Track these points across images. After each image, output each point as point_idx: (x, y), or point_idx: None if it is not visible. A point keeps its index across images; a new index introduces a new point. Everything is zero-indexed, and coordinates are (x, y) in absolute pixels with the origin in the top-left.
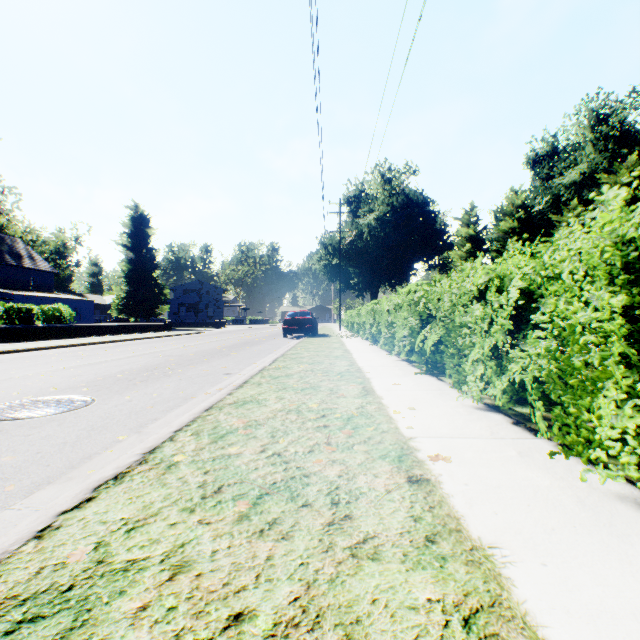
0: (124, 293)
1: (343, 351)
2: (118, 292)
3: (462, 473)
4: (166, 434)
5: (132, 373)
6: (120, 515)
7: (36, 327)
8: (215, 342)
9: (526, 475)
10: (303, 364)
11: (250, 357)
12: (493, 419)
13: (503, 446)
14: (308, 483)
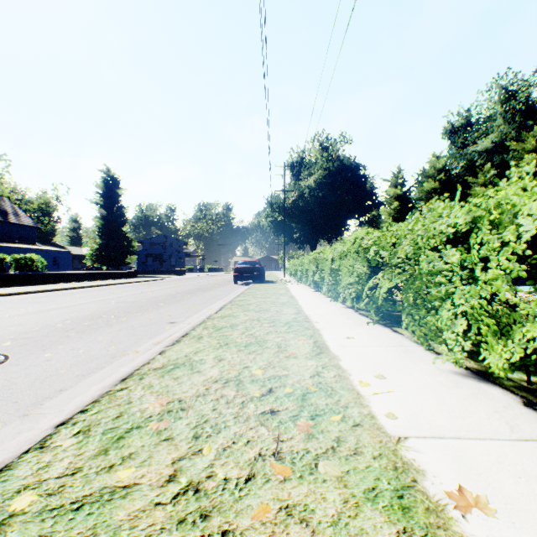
0: (97, 245)
1: (289, 297)
2: (92, 244)
3: None
4: (41, 432)
5: (74, 322)
6: None
7: (8, 274)
8: (171, 288)
9: None
10: (250, 312)
11: (200, 303)
12: (493, 396)
13: None
14: None
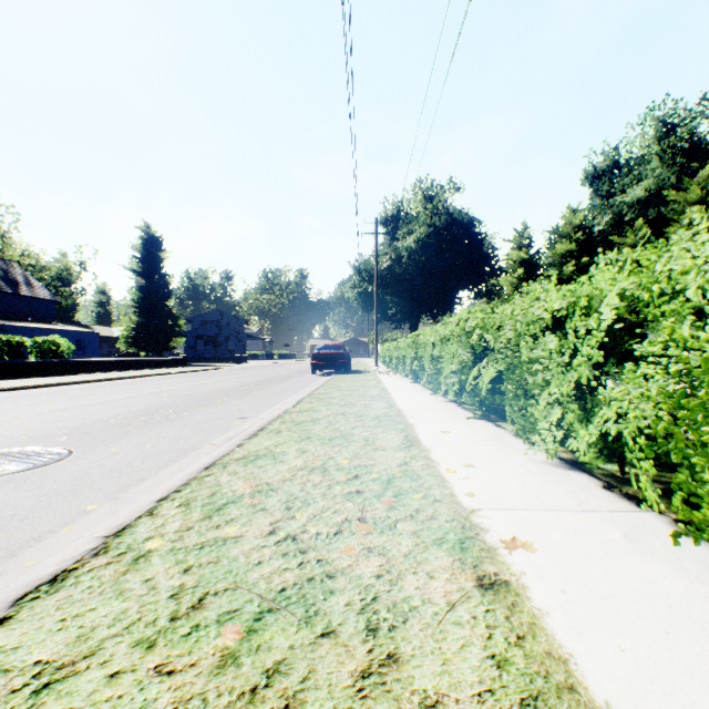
0: (134, 324)
1: (380, 390)
2: (127, 323)
3: (554, 570)
4: (145, 505)
5: (128, 417)
6: (35, 655)
7: (28, 362)
8: (233, 379)
9: (646, 574)
10: (333, 406)
11: (271, 397)
12: (576, 481)
13: (600, 523)
14: (332, 590)
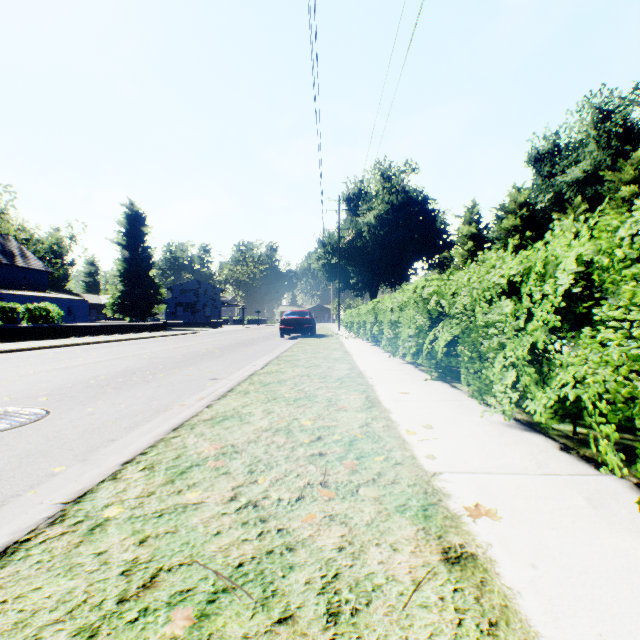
0: (119, 292)
1: (342, 353)
2: (113, 291)
3: (521, 541)
4: (110, 468)
5: (107, 378)
6: None
7: (20, 327)
8: (208, 343)
9: (617, 545)
10: (299, 368)
11: (242, 359)
12: (533, 443)
13: (562, 488)
14: (292, 565)
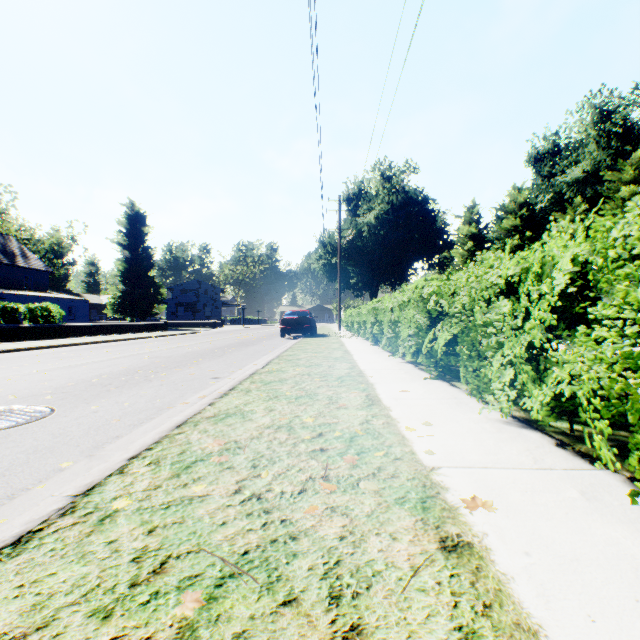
0: (120, 292)
1: (343, 352)
2: (113, 291)
3: (516, 531)
4: (117, 463)
5: (110, 377)
6: None
7: (22, 327)
8: (209, 342)
9: (608, 535)
10: (299, 367)
11: (243, 359)
12: (530, 439)
13: (557, 482)
14: (295, 553)
